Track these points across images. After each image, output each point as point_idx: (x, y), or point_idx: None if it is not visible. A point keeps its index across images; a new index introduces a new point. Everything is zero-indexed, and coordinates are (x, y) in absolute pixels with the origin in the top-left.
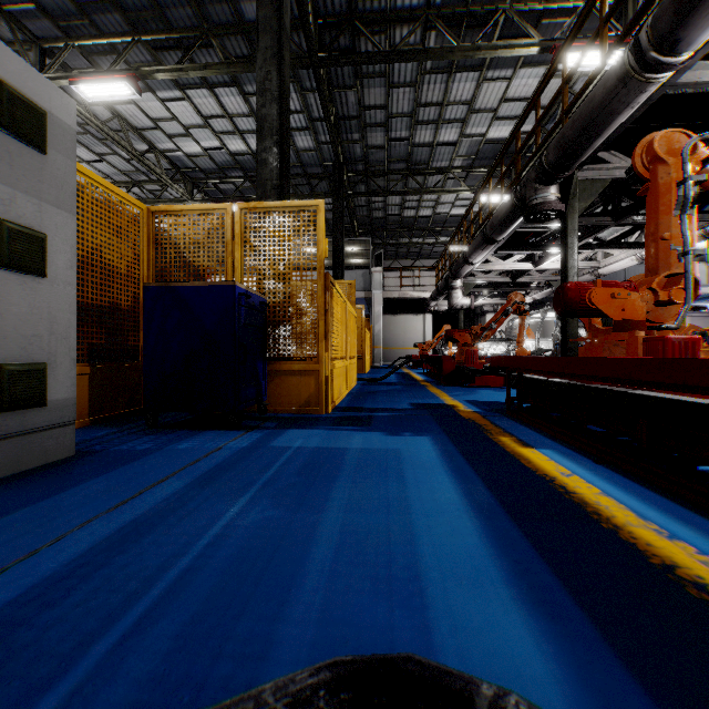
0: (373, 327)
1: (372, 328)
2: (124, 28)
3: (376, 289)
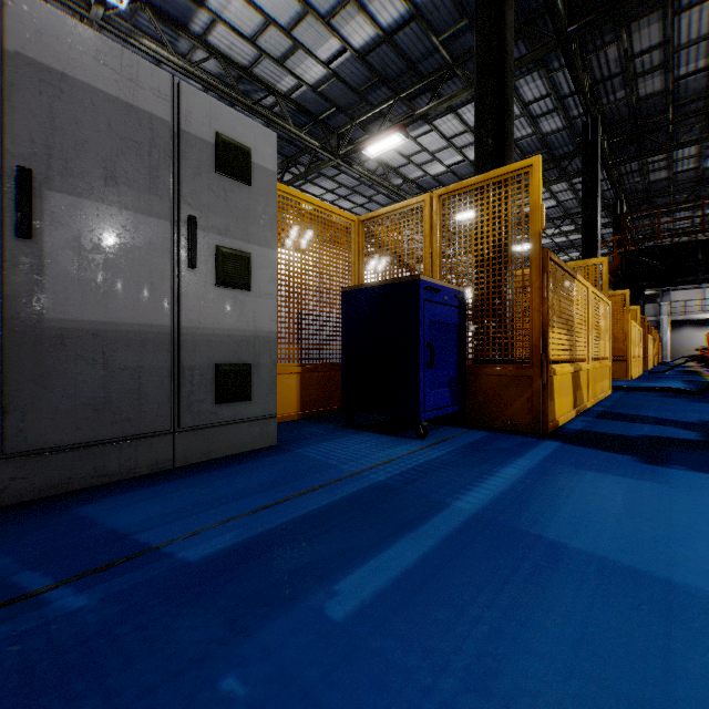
0: (661, 338)
1: (660, 339)
2: (556, 249)
3: (663, 315)
